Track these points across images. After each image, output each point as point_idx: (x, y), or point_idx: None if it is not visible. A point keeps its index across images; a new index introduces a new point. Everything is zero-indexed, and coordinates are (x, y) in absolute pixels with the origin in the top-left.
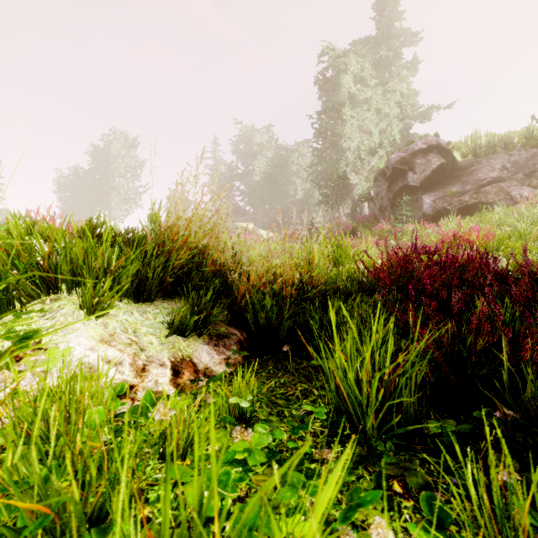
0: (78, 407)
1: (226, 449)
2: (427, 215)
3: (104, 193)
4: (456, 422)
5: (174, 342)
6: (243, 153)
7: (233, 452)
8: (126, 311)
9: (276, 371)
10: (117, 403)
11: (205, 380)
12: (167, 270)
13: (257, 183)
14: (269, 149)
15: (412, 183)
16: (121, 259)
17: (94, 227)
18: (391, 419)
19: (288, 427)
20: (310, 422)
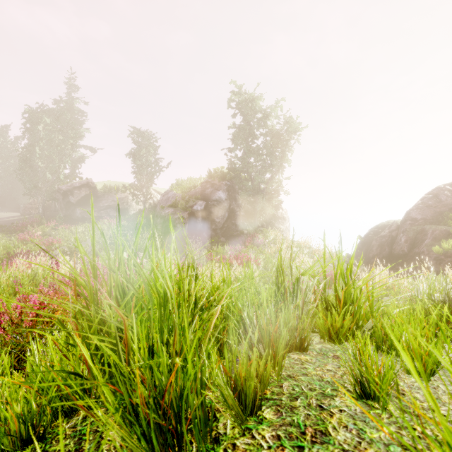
0: None
1: None
2: (79, 218)
3: None
4: None
5: None
6: None
7: None
8: None
9: None
10: None
11: None
12: None
13: None
14: None
15: (72, 201)
16: None
17: None
18: None
19: None
20: None
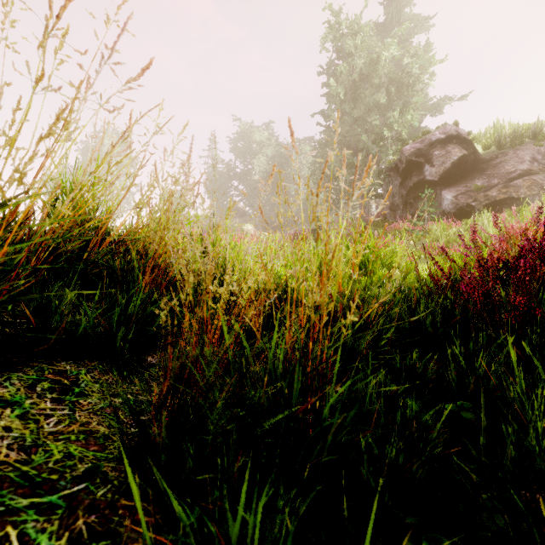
0: None
1: None
2: (447, 213)
3: None
4: None
5: None
6: (242, 151)
7: None
8: None
9: None
10: None
11: None
12: None
13: (257, 183)
14: (269, 147)
15: (429, 177)
16: None
17: None
18: None
19: None
20: None
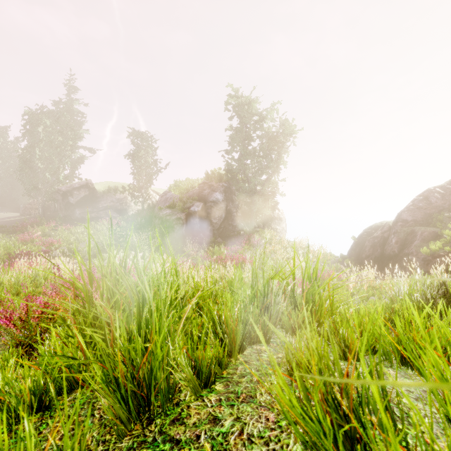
0: None
1: None
2: (78, 218)
3: None
4: None
5: None
6: None
7: None
8: None
9: None
10: None
11: None
12: None
13: None
14: None
15: (72, 202)
16: None
17: None
18: None
19: None
20: None
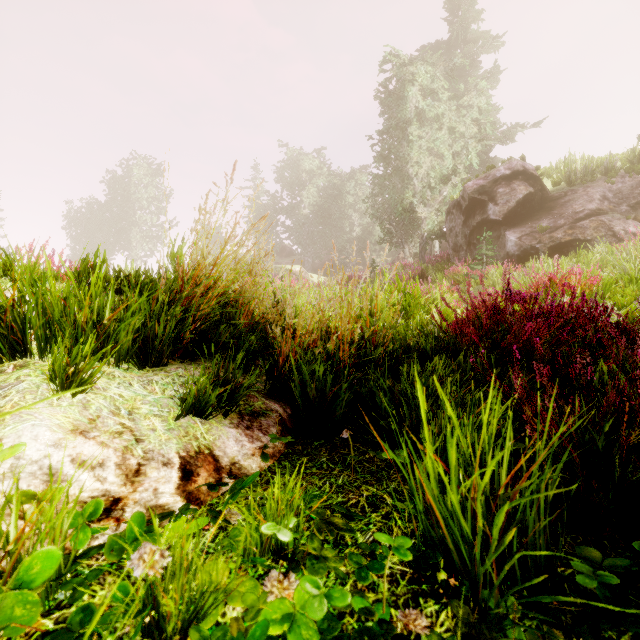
0: (13, 550)
1: (254, 617)
2: (511, 255)
3: (123, 230)
4: (600, 553)
5: (187, 426)
6: (289, 181)
7: (264, 625)
8: (122, 382)
9: (332, 465)
10: (85, 535)
11: (230, 482)
12: (186, 323)
13: (306, 218)
14: (320, 176)
15: (493, 217)
16: (118, 309)
17: (92, 267)
18: (510, 556)
19: (352, 565)
20: (387, 564)
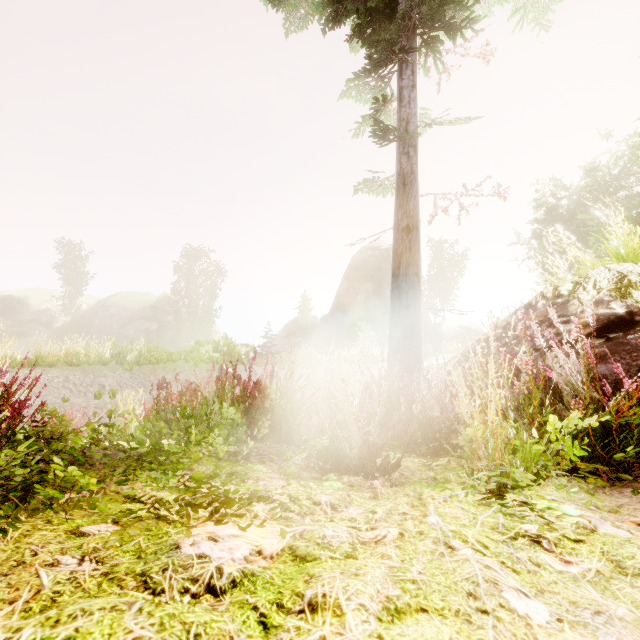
0: None
1: None
2: None
3: None
4: None
5: None
6: None
7: None
8: None
9: None
10: None
11: None
12: None
13: None
14: None
15: None
16: None
17: None
18: None
19: None
20: None
